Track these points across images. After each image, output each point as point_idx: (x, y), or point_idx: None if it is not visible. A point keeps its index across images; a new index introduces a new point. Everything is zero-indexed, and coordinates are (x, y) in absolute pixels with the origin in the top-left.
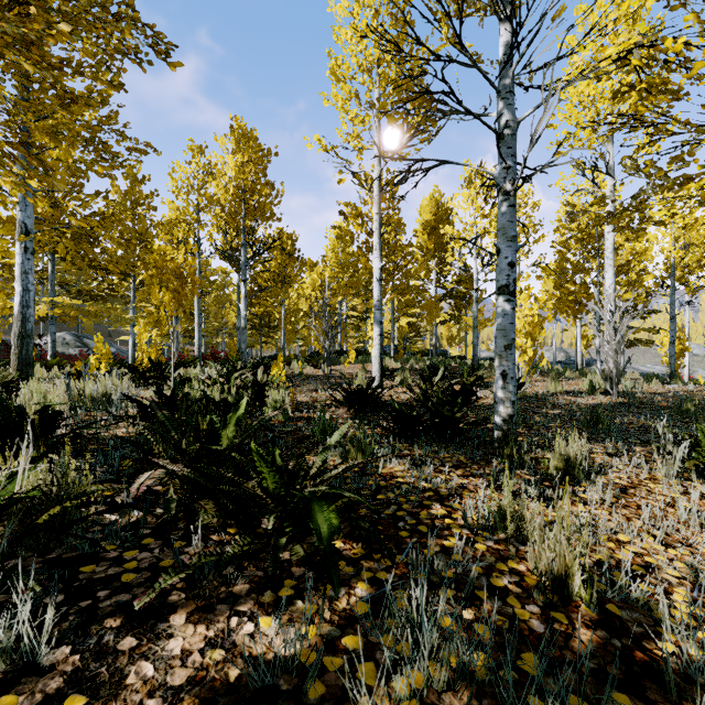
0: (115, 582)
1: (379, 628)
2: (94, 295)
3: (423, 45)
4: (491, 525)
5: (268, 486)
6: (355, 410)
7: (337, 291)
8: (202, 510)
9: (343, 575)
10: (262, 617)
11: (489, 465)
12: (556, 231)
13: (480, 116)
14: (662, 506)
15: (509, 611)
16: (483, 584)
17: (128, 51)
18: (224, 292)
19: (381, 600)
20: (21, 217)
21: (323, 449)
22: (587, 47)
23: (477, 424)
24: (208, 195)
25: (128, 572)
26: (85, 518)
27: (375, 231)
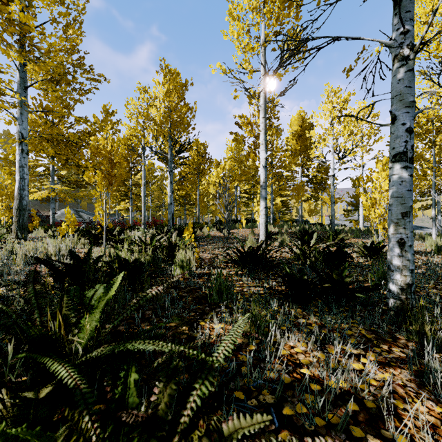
0: None
1: None
2: (78, 184)
3: None
4: None
5: None
6: (247, 268)
7: (234, 179)
8: None
9: None
10: None
11: (398, 343)
12: None
13: None
14: None
15: None
16: None
17: None
18: (163, 183)
19: None
20: (19, 129)
21: (205, 373)
22: None
23: (369, 290)
24: (146, 113)
25: None
26: None
27: (261, 131)
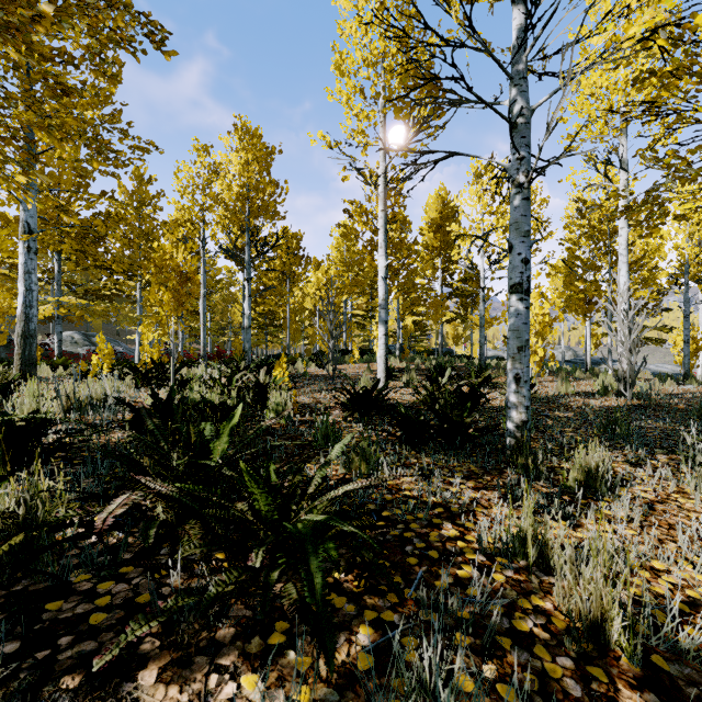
0: (81, 624)
1: (384, 693)
2: (100, 295)
3: (431, 30)
4: (510, 550)
5: (260, 508)
6: (359, 413)
7: (342, 290)
8: (185, 537)
9: (343, 615)
10: (247, 674)
11: (502, 475)
12: (566, 228)
13: (491, 104)
14: (700, 528)
15: (537, 666)
16: (504, 627)
17: (123, 41)
18: (230, 291)
19: (387, 651)
20: (24, 217)
21: (322, 465)
22: (608, 28)
23: (488, 430)
24: (212, 194)
25: (98, 610)
26: (54, 545)
27: (380, 229)
